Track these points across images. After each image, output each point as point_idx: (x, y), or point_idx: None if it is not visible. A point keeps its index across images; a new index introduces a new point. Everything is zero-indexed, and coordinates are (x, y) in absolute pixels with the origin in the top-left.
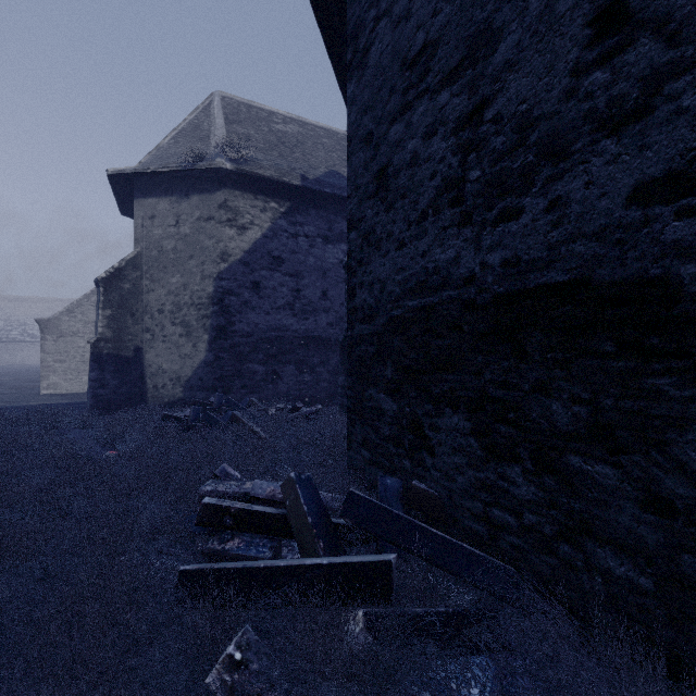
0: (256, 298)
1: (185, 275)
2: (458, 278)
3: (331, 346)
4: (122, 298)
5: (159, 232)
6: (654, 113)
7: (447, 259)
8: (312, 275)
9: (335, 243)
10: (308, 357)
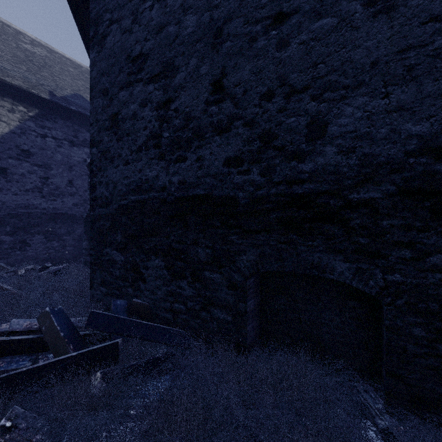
0: (3, 181)
1: None
2: (158, 187)
3: (76, 220)
4: None
5: None
6: (231, 131)
7: (152, 175)
8: (60, 168)
9: (80, 146)
10: (56, 228)
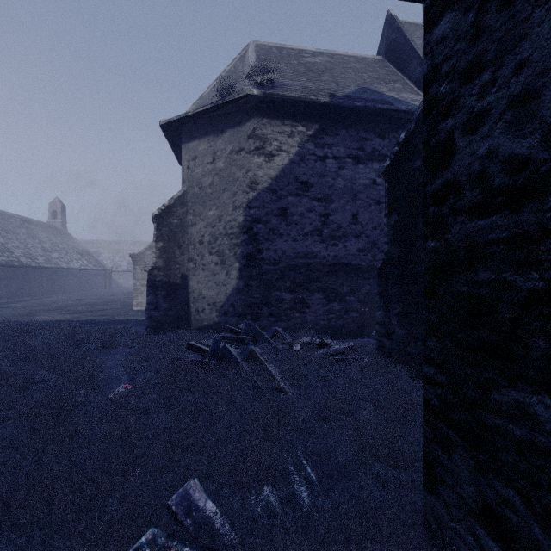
0: (283, 225)
1: (220, 207)
2: None
3: (361, 273)
4: (171, 232)
5: (199, 170)
6: None
7: None
8: (341, 198)
9: (366, 162)
10: (337, 285)
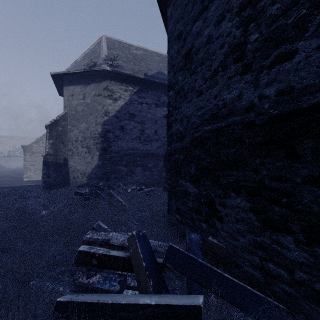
0: (122, 134)
1: (87, 123)
2: (240, 108)
3: (159, 158)
4: (58, 134)
5: (75, 102)
6: None
7: (232, 97)
8: (149, 123)
9: (161, 107)
10: (147, 163)
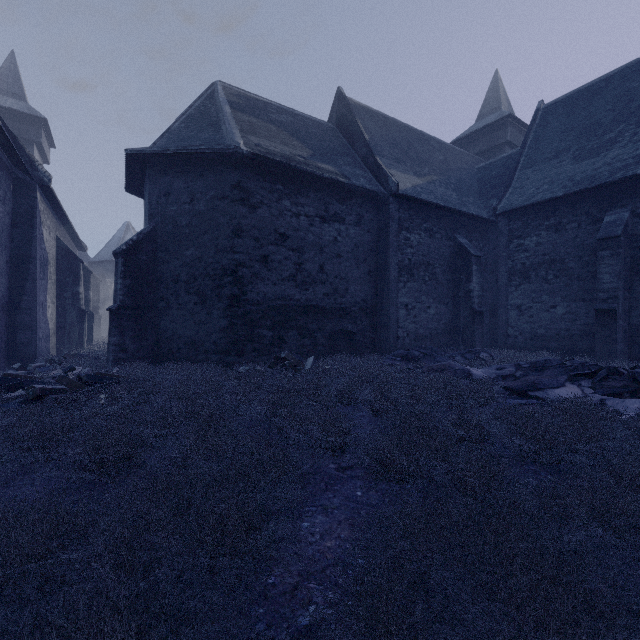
0: None
1: None
2: (295, 299)
3: None
4: None
5: None
6: (325, 284)
7: (292, 294)
8: None
9: None
10: None
